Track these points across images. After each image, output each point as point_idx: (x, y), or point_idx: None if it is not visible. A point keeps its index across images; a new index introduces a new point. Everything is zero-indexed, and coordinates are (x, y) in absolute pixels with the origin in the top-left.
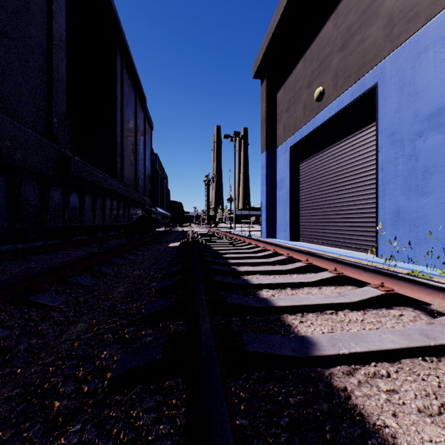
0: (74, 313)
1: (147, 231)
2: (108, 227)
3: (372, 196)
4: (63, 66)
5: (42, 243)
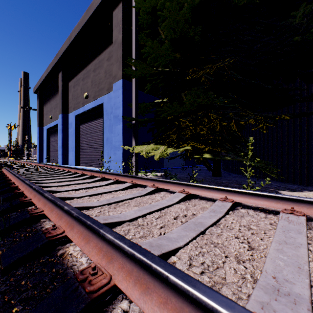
0: None
1: None
2: None
3: None
4: None
5: None
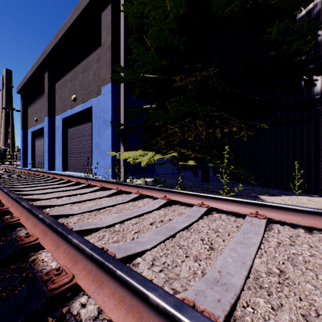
0: None
1: None
2: None
3: None
4: None
5: None
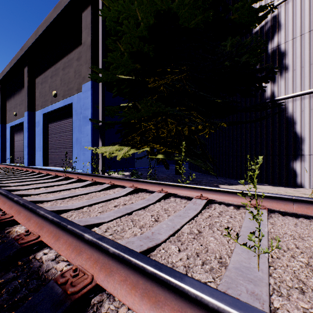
0: None
1: None
2: None
3: None
4: None
5: None
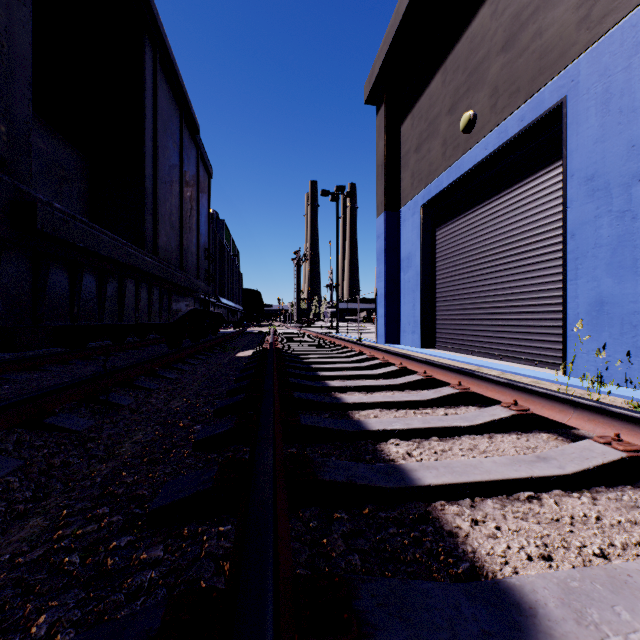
0: (29, 493)
1: (205, 333)
2: (141, 326)
3: (554, 278)
4: (26, 35)
5: (44, 351)
